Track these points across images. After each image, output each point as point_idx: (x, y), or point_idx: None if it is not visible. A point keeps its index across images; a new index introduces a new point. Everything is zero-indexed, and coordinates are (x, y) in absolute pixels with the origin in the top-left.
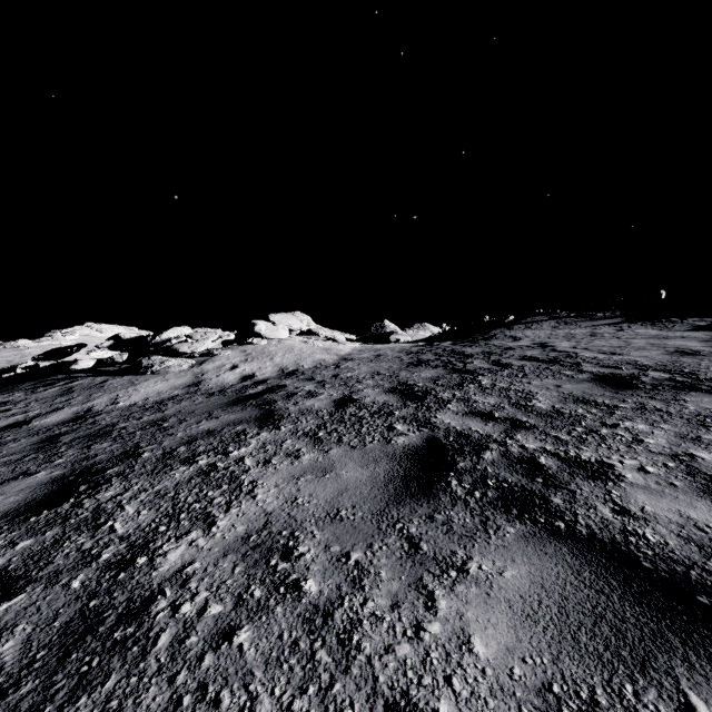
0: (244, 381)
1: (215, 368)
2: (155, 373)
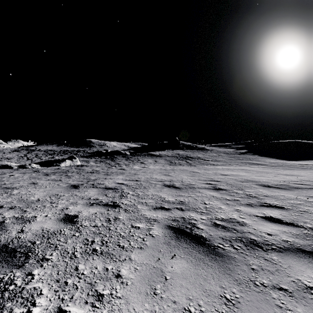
0: None
1: None
2: None
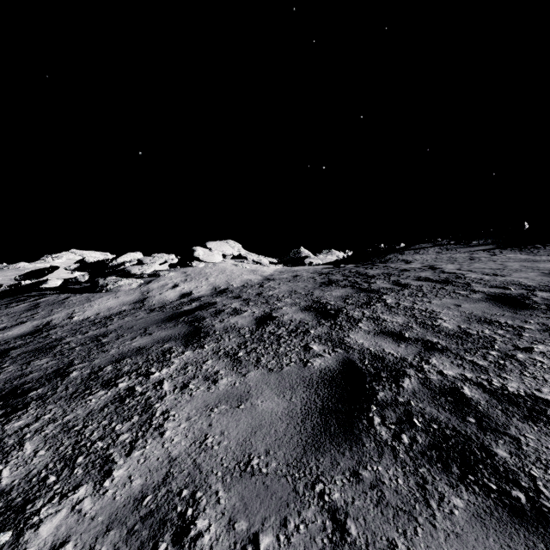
0: (182, 298)
1: (159, 287)
2: (109, 291)
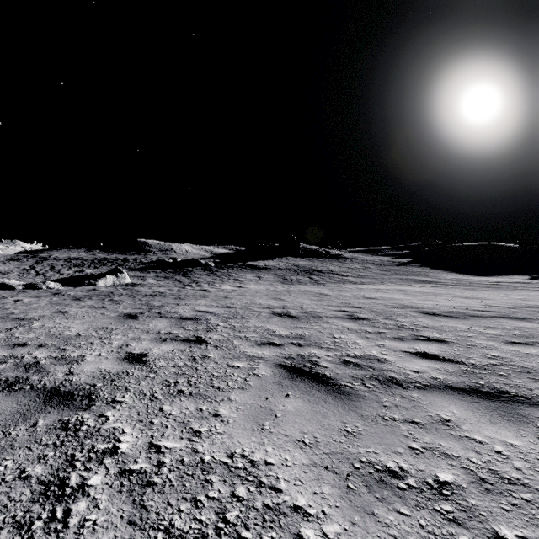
0: None
1: None
2: None
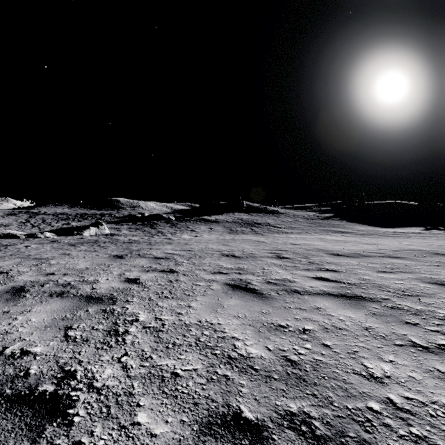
0: None
1: None
2: None
